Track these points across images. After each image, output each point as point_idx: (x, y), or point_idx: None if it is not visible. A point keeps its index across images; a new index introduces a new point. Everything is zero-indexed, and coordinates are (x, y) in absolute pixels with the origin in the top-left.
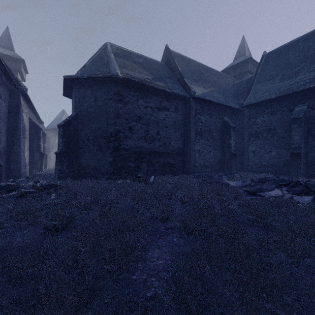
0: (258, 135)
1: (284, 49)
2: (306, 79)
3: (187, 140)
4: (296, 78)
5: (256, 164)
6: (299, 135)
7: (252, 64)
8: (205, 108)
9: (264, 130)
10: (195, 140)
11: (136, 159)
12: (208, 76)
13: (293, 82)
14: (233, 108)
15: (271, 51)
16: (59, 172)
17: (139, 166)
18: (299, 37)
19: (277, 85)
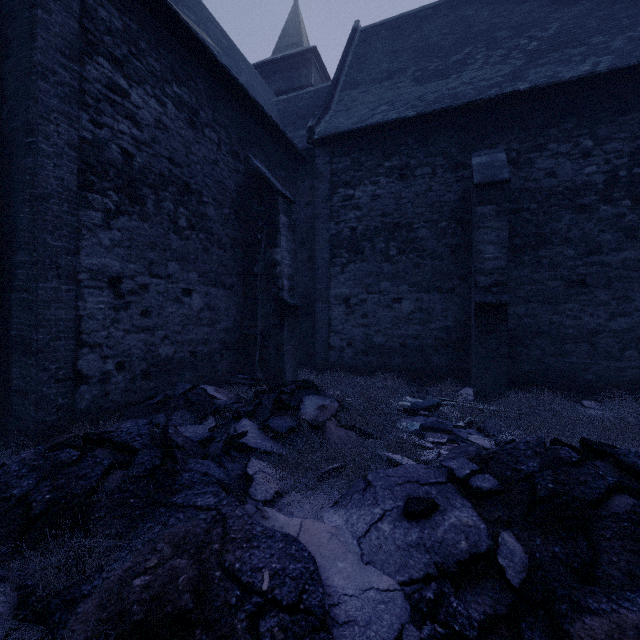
0: (361, 243)
1: (408, 21)
2: (494, 76)
3: (15, 199)
4: (460, 77)
5: (355, 343)
6: (499, 241)
7: (318, 74)
8: (160, 55)
9: (378, 227)
10: (82, 206)
11: None
12: (192, 1)
13: (456, 83)
14: (281, 139)
15: (375, 23)
16: None
17: None
18: (439, 1)
19: (411, 91)
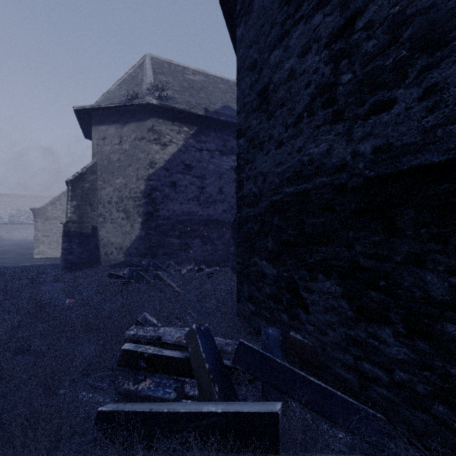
0: None
1: None
2: None
3: None
4: None
5: None
6: None
7: None
8: None
9: None
10: None
11: (284, 243)
12: None
13: None
14: None
15: None
16: (233, 257)
17: (298, 286)
18: None
19: None
